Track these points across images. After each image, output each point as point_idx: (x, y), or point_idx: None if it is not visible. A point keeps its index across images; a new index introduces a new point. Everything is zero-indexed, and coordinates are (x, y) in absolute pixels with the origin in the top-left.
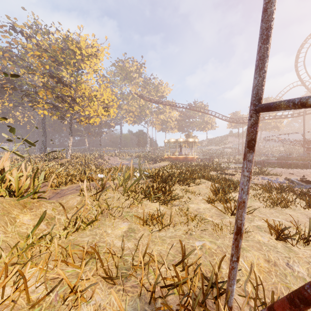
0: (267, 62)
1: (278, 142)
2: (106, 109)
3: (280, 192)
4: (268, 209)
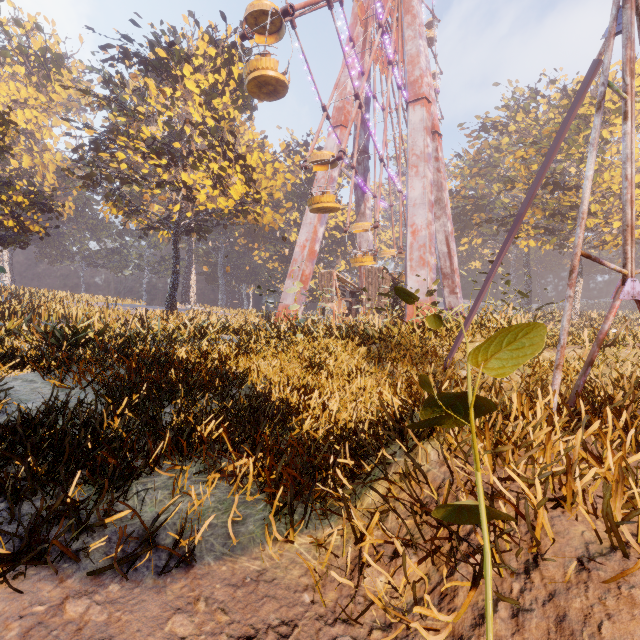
0: None
1: None
2: None
3: None
4: None
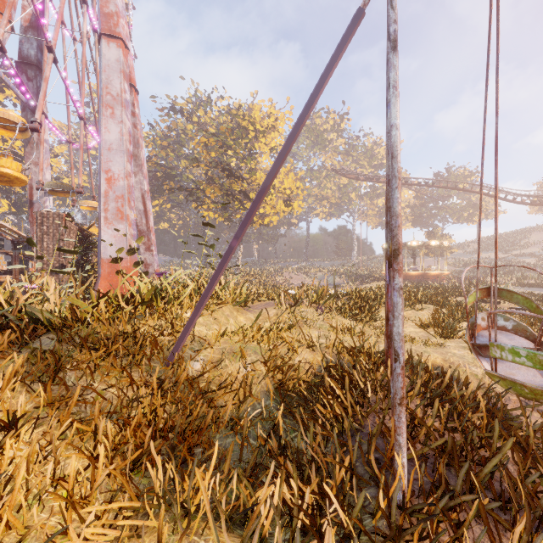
0: None
1: None
2: (288, 202)
3: None
4: None
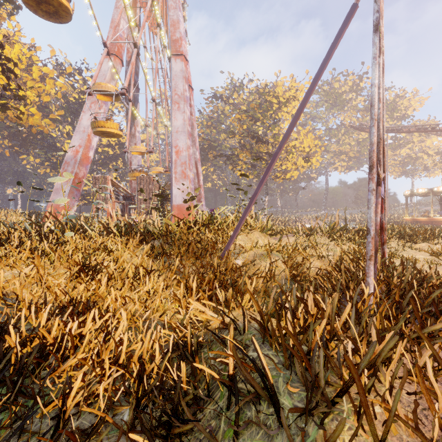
0: (384, 159)
1: None
2: (307, 158)
3: None
4: None
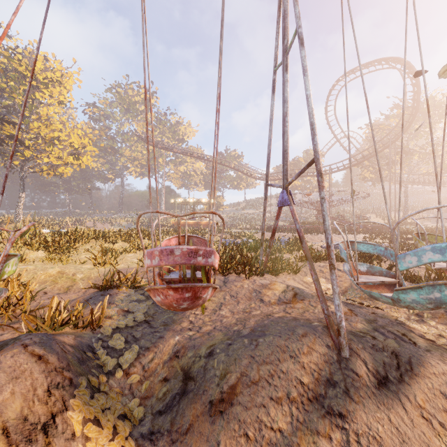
0: None
1: None
2: (77, 156)
3: None
4: None
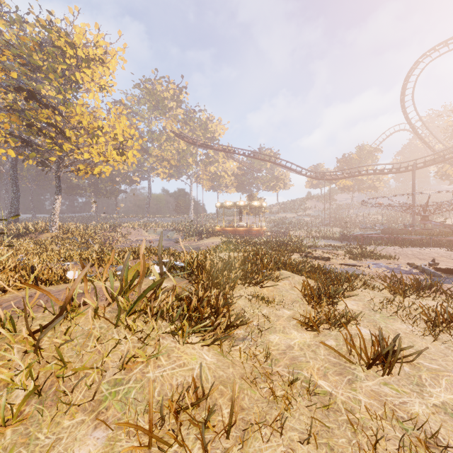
0: None
1: (374, 208)
2: (121, 150)
3: (421, 294)
4: (429, 342)
